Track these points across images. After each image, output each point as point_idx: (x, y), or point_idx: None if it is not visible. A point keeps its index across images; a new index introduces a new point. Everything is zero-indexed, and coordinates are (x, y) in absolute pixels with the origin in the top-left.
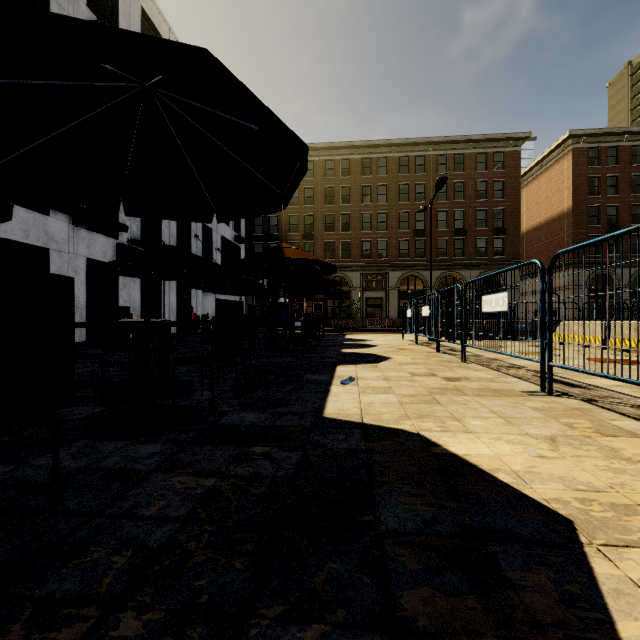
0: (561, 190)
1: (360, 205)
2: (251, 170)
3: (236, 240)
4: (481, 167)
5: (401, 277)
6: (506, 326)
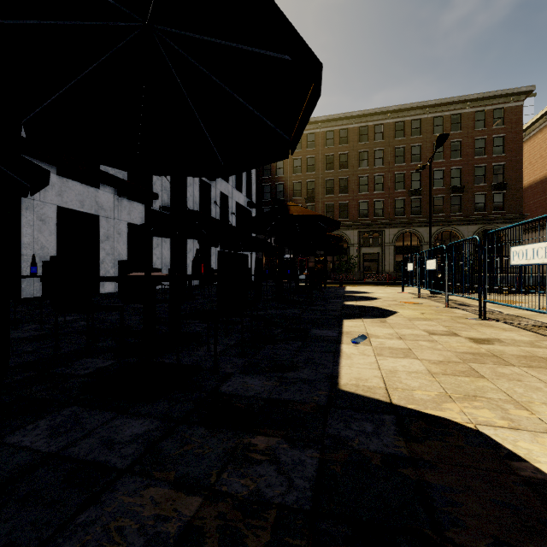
0: None
1: (357, 169)
2: (256, 114)
3: (248, 205)
4: (479, 125)
5: (397, 234)
6: None
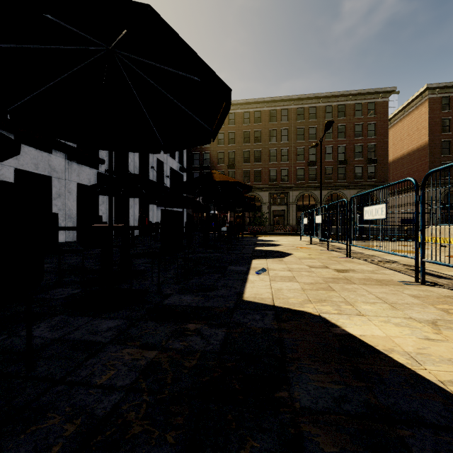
0: (420, 129)
1: (268, 144)
2: (188, 112)
3: (180, 170)
4: (358, 114)
5: (298, 195)
6: (384, 230)
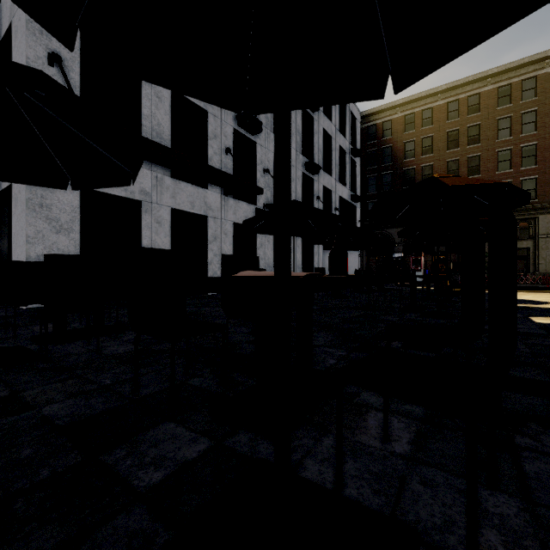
0: None
1: (494, 142)
2: None
3: (352, 199)
4: None
5: None
6: None
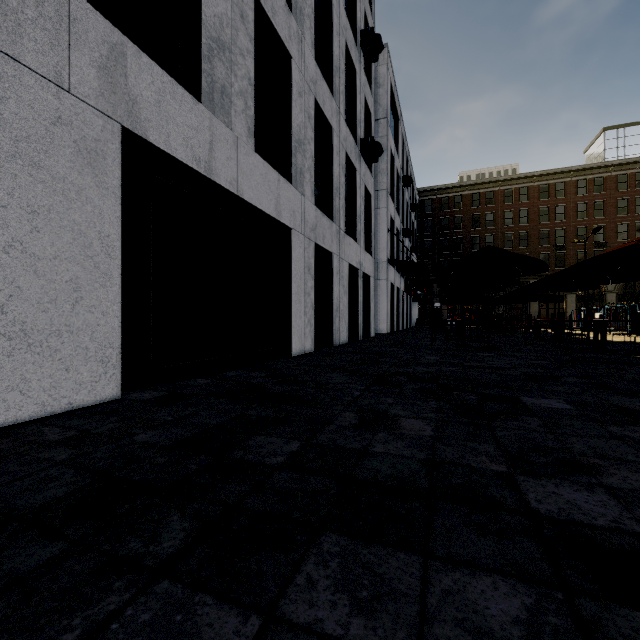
0: None
1: (503, 227)
2: None
3: None
4: (622, 186)
5: None
6: None
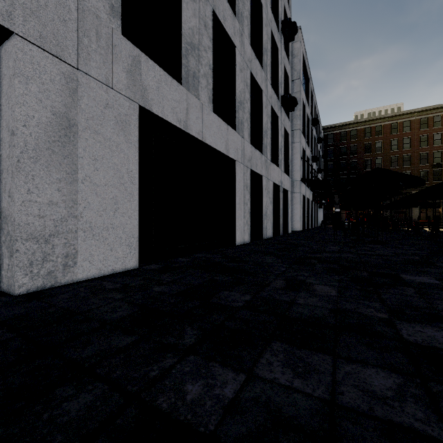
0: None
1: (389, 152)
2: None
3: None
4: None
5: None
6: None
